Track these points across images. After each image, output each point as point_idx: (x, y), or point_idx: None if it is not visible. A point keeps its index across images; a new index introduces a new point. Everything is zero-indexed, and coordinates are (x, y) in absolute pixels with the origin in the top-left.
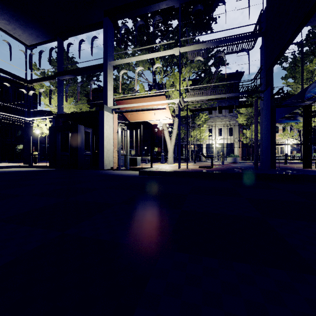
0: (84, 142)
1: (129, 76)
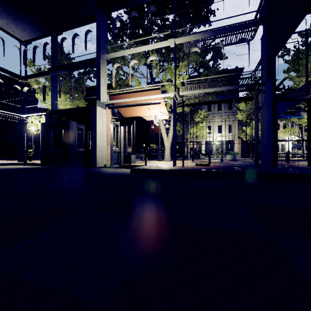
0: (76, 139)
1: (124, 72)
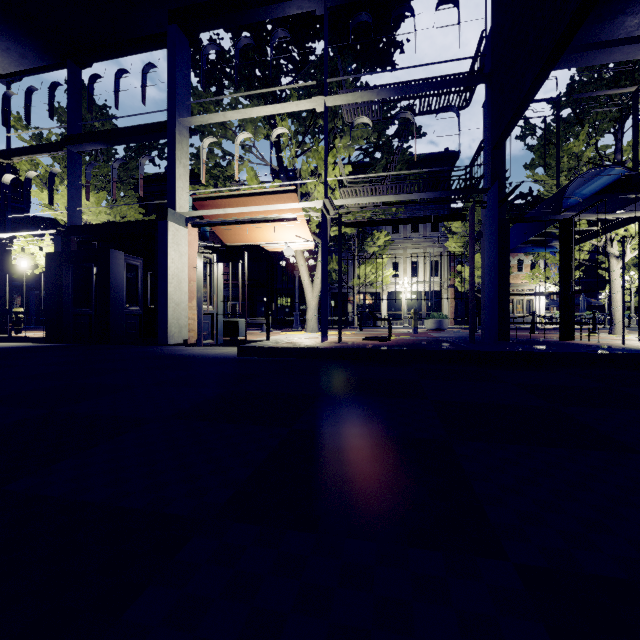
0: (124, 288)
1: (225, 151)
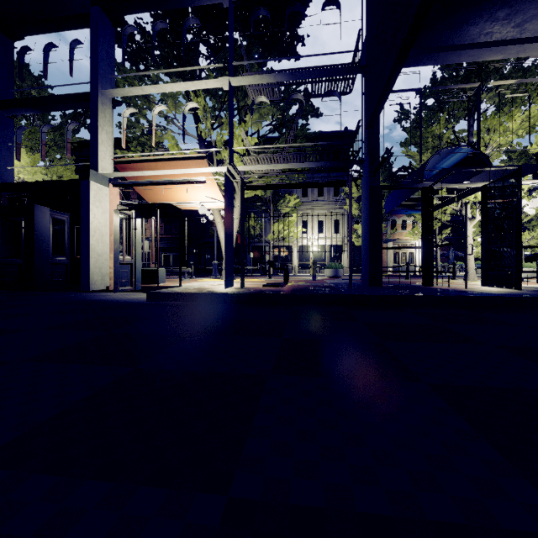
0: (50, 240)
1: (150, 122)
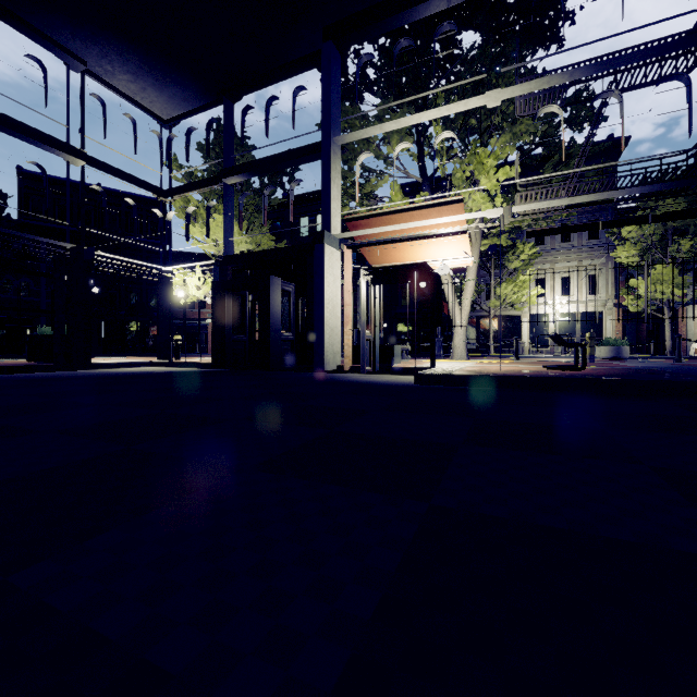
0: (280, 314)
1: (365, 168)
